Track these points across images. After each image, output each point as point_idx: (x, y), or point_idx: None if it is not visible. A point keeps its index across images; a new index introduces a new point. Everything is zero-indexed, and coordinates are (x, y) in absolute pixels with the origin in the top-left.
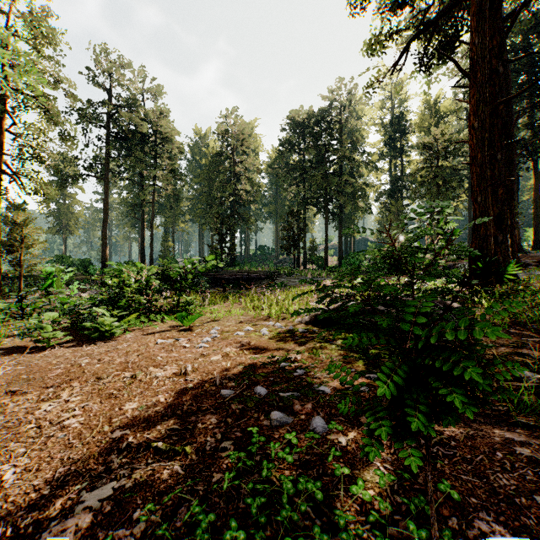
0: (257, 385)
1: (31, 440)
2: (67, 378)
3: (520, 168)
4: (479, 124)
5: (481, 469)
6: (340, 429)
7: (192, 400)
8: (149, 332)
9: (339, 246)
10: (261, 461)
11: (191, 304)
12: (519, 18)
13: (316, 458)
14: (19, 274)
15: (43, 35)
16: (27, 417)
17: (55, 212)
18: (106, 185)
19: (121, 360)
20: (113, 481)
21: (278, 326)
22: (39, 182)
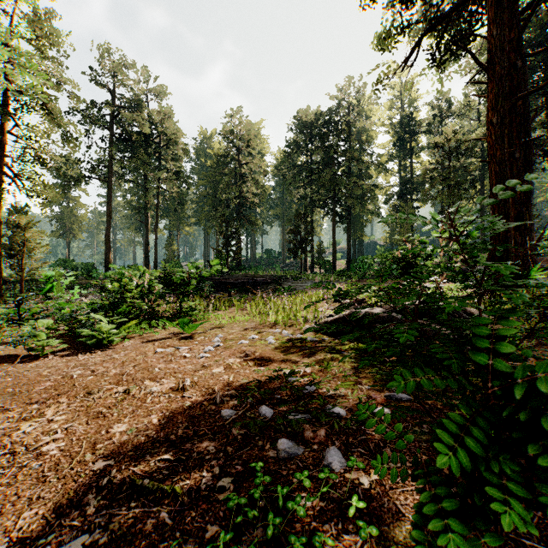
0: (262, 403)
1: (1, 471)
2: (55, 392)
3: (535, 168)
4: (499, 119)
5: (546, 529)
6: (361, 467)
7: (189, 422)
8: (149, 339)
9: (347, 250)
10: (266, 508)
11: (194, 309)
12: (536, 12)
13: (334, 506)
14: (20, 278)
15: (44, 34)
16: (3, 440)
17: (58, 215)
18: (110, 187)
19: (115, 372)
20: (85, 532)
21: (285, 333)
22: (40, 184)
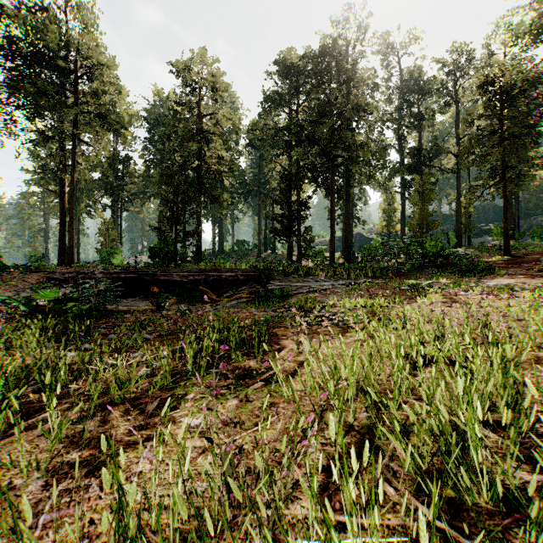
0: None
1: None
2: None
3: None
4: None
5: None
6: None
7: None
8: None
9: (346, 237)
10: None
11: None
12: None
13: None
14: None
15: None
16: None
17: None
18: None
19: None
20: None
21: None
22: None
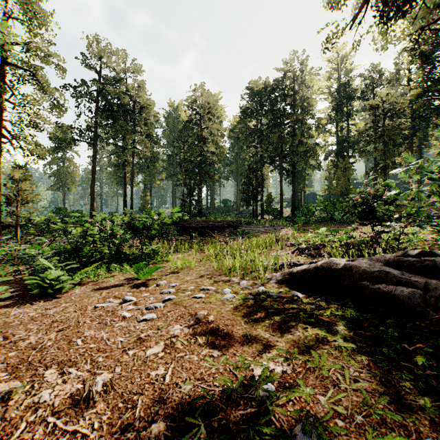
0: None
1: None
2: None
3: None
4: None
5: None
6: None
7: None
8: (101, 286)
9: (292, 199)
10: None
11: (156, 252)
12: None
13: None
14: (16, 223)
15: (36, 17)
16: None
17: (56, 172)
18: (94, 148)
19: (31, 341)
20: None
21: (244, 285)
22: (32, 144)
